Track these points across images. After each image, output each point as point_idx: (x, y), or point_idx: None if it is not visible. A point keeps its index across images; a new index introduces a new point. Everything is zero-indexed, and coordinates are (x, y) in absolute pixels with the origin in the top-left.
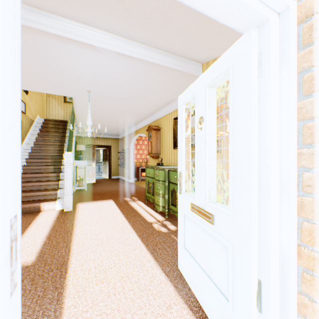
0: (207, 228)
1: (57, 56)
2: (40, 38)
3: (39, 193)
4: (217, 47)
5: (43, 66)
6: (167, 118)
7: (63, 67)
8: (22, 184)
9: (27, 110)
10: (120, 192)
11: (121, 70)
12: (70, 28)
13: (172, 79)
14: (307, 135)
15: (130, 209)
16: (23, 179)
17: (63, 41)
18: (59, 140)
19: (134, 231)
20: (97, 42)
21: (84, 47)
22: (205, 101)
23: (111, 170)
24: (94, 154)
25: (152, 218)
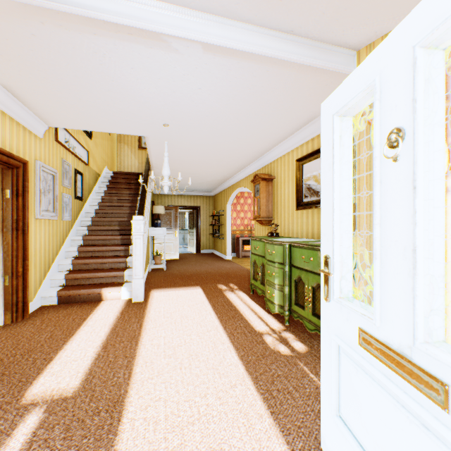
0: (423, 411)
1: (115, 68)
2: (88, 39)
3: (101, 274)
4: (399, 2)
5: (99, 88)
6: (284, 160)
7: (126, 86)
8: (81, 260)
9: (91, 161)
10: (211, 274)
11: (211, 82)
12: (126, 7)
13: (297, 89)
14: None
15: (226, 304)
16: (83, 254)
17: (120, 38)
18: (130, 199)
19: (232, 347)
20: (171, 28)
21: (153, 45)
22: (414, 84)
23: (200, 241)
24: (176, 219)
25: (262, 324)
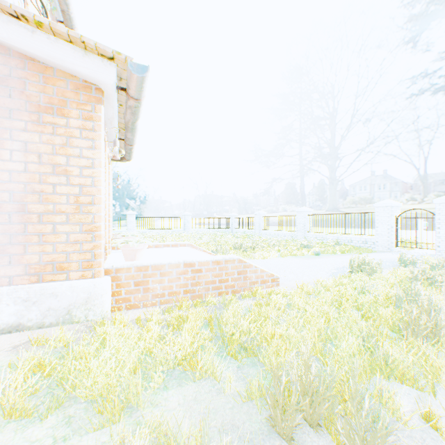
0: None
1: None
2: None
3: None
4: None
5: None
6: None
7: None
8: None
9: None
10: None
11: None
12: None
13: None
14: (108, 195)
15: None
16: None
17: None
18: None
19: None
20: None
21: None
22: None
23: None
24: None
25: None
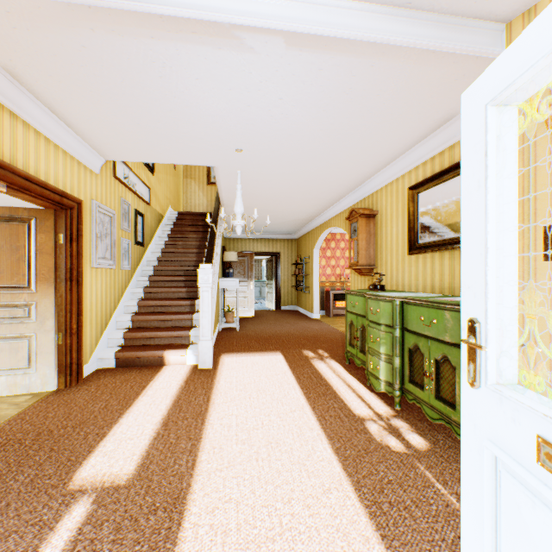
0: None
1: (177, 80)
2: (144, 45)
3: (163, 334)
4: None
5: (159, 108)
6: (391, 189)
7: (190, 103)
8: (141, 316)
9: (153, 200)
10: (295, 337)
11: (296, 89)
12: None
13: (412, 89)
14: None
15: (314, 376)
16: (143, 309)
17: (182, 40)
18: (197, 244)
19: (324, 436)
20: (245, 16)
21: (222, 45)
22: None
23: (280, 295)
24: (252, 268)
25: (362, 406)
